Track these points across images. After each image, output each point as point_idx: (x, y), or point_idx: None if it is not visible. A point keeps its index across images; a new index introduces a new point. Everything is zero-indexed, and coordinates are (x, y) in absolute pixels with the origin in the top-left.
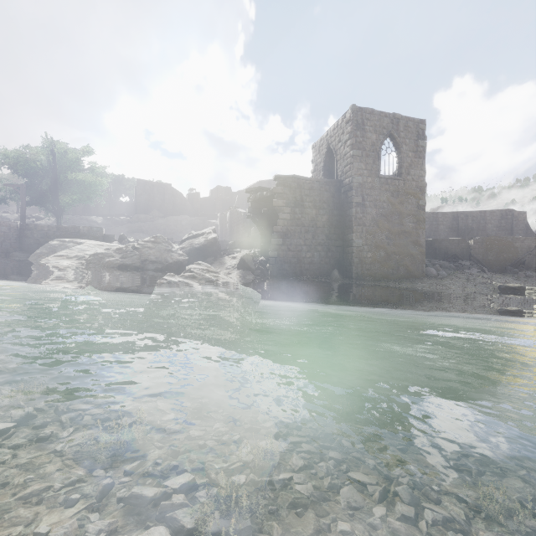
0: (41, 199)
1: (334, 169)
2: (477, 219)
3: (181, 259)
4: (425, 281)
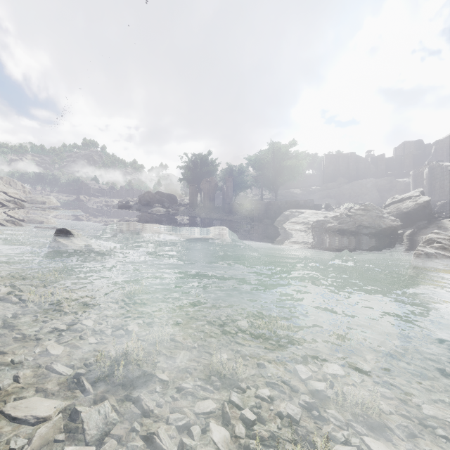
0: (267, 183)
1: None
2: None
3: (394, 224)
4: None
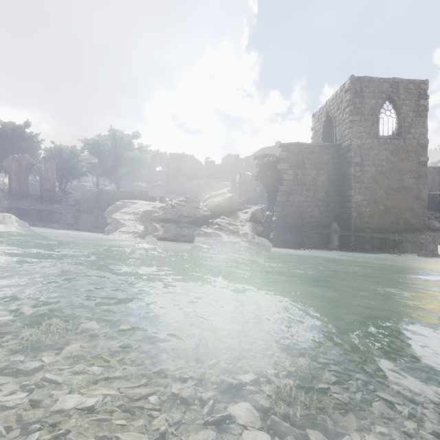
0: (107, 172)
1: (332, 134)
2: None
3: (206, 214)
4: (428, 234)
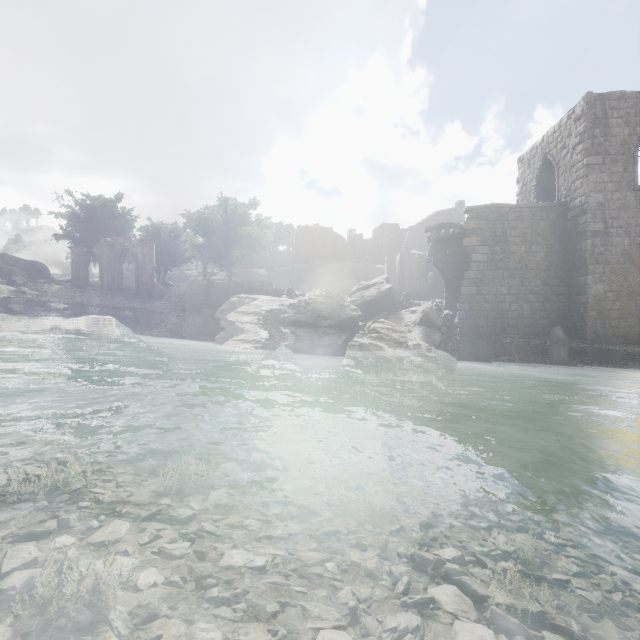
0: (216, 256)
1: (552, 186)
2: None
3: (354, 314)
4: None
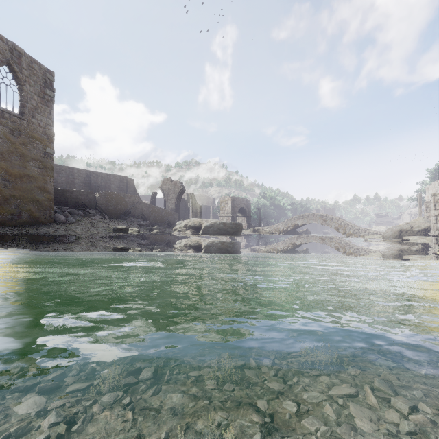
0: None
1: None
2: (105, 179)
3: None
4: (53, 227)
